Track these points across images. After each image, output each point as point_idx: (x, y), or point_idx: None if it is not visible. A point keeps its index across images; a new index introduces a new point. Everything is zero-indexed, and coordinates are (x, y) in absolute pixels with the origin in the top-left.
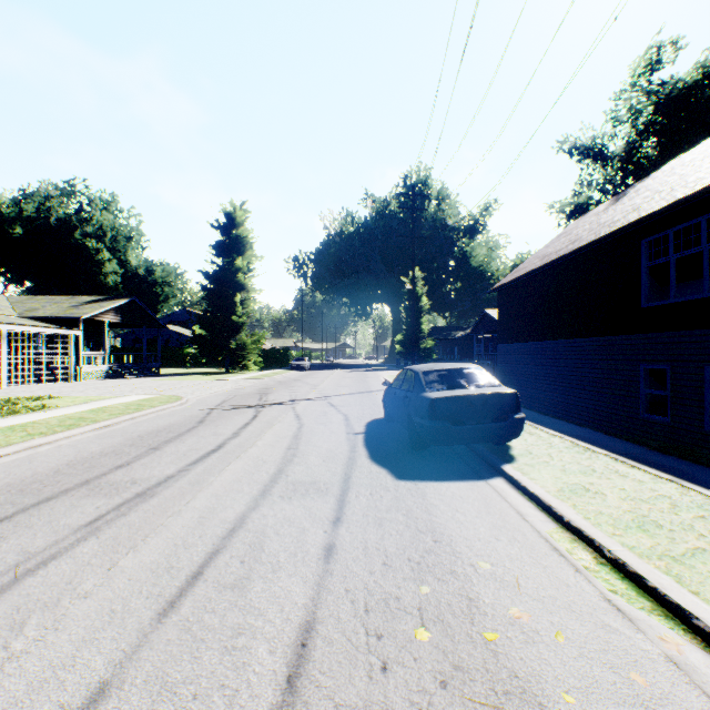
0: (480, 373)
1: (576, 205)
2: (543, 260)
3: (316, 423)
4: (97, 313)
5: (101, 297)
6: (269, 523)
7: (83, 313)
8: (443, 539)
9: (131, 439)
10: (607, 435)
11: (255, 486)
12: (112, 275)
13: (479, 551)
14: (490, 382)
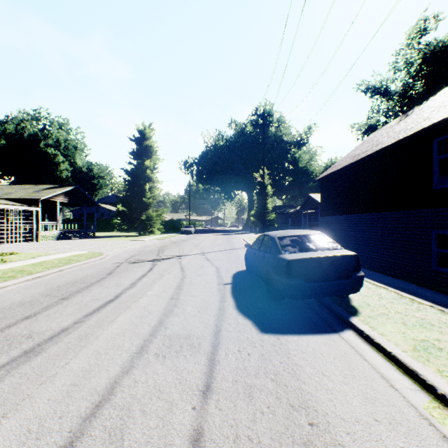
0: (324, 238)
1: (369, 126)
2: (353, 158)
3: (195, 274)
4: (51, 196)
5: (55, 186)
6: (137, 393)
7: (42, 196)
8: (319, 421)
9: (50, 289)
10: (420, 286)
11: (135, 341)
12: (65, 172)
13: (364, 444)
14: (333, 245)
